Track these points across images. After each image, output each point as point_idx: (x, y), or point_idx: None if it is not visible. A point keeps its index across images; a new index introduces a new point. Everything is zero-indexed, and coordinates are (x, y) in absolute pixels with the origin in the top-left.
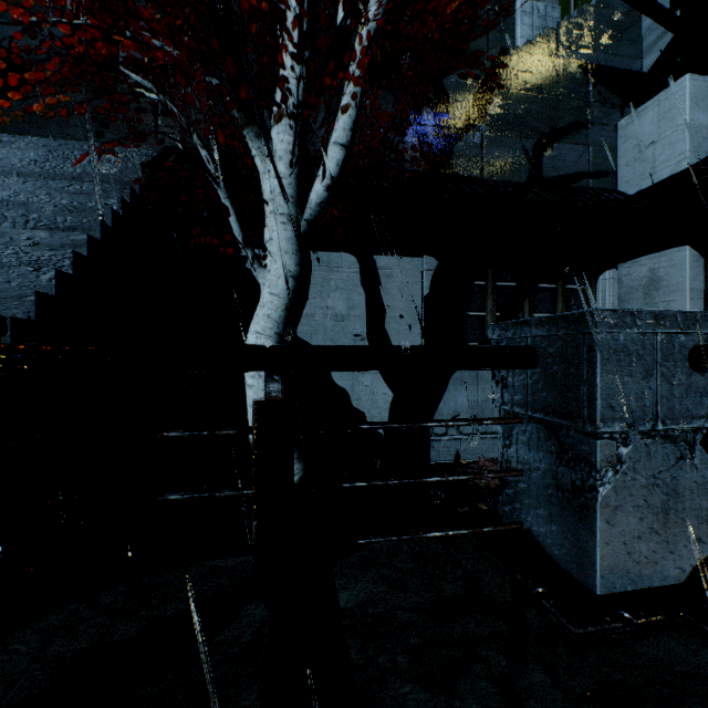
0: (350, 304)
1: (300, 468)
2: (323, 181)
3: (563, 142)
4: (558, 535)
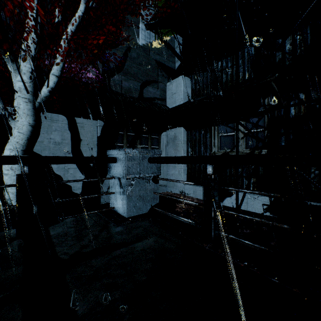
0: (63, 138)
1: (35, 209)
2: (47, 88)
3: (150, 86)
4: (121, 207)
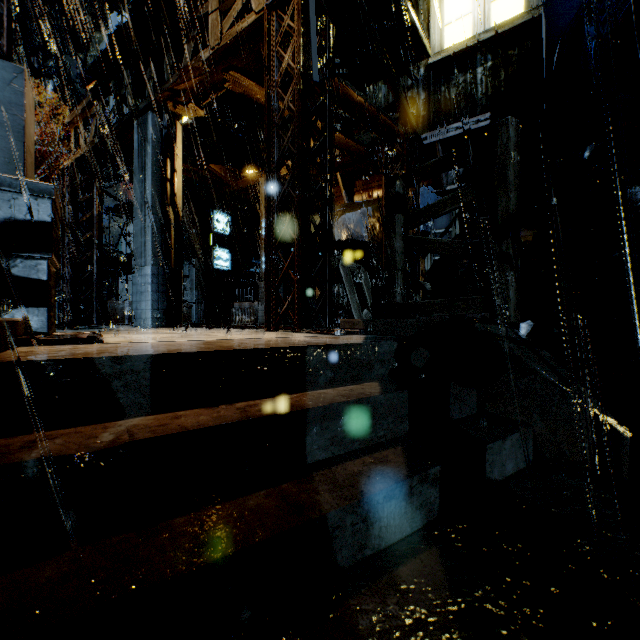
0: None
1: None
2: None
3: None
4: None
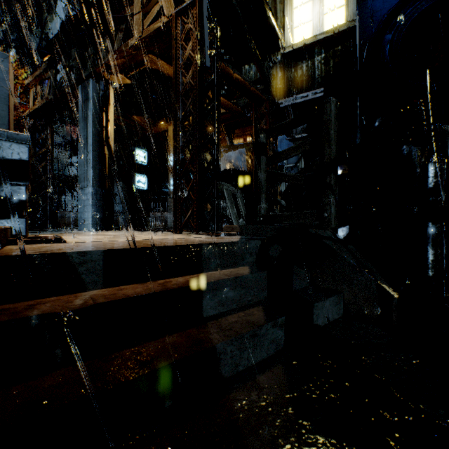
0: None
1: None
2: None
3: None
4: None
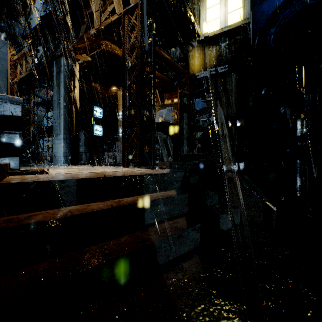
0: None
1: None
2: None
3: None
4: None
